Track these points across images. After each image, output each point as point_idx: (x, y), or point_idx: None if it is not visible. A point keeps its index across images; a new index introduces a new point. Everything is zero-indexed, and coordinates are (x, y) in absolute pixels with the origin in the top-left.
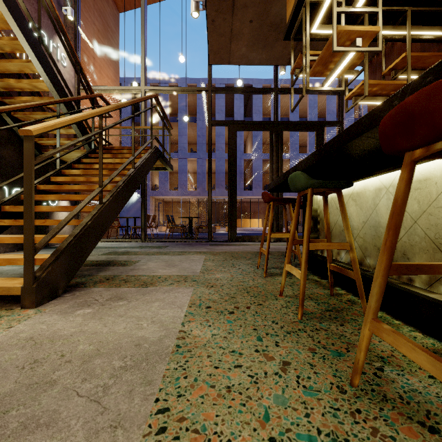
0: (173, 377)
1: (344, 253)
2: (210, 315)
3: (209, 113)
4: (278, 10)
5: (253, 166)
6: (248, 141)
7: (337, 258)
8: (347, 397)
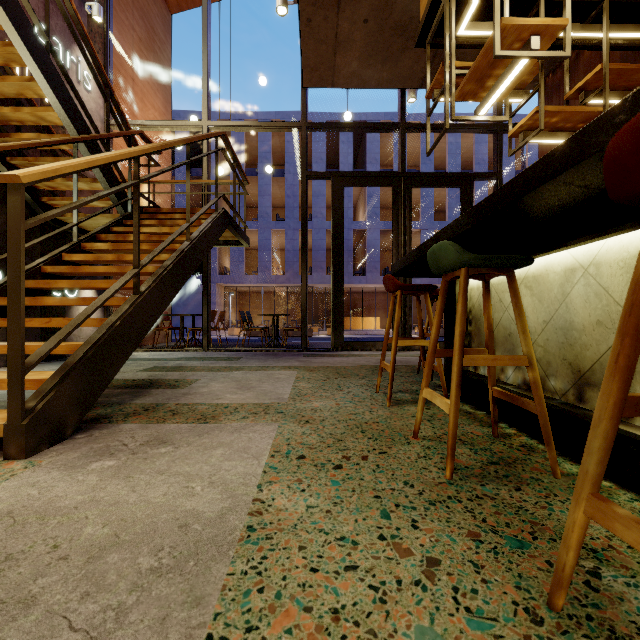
0: (240, 590)
1: (513, 370)
2: (304, 472)
3: (303, 160)
4: (407, 4)
5: (368, 239)
6: (360, 203)
7: (500, 378)
8: (546, 632)
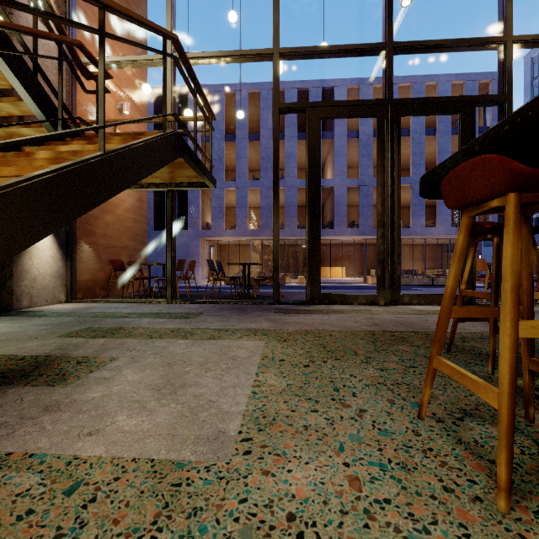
0: None
1: None
2: None
3: (275, 91)
4: None
5: (335, 195)
6: (327, 164)
7: None
8: None
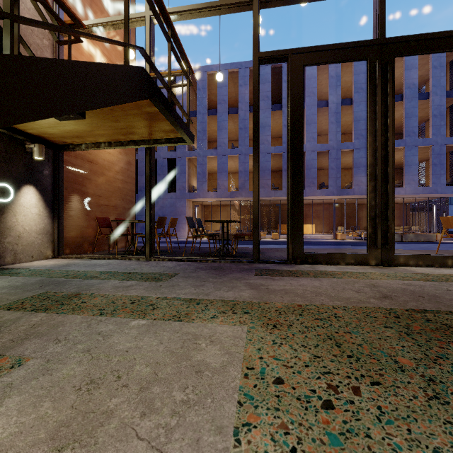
0: None
1: None
2: None
3: (254, 40)
4: None
5: (306, 160)
6: None
7: None
8: None
